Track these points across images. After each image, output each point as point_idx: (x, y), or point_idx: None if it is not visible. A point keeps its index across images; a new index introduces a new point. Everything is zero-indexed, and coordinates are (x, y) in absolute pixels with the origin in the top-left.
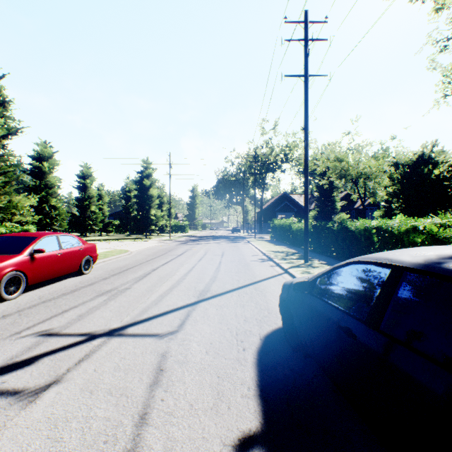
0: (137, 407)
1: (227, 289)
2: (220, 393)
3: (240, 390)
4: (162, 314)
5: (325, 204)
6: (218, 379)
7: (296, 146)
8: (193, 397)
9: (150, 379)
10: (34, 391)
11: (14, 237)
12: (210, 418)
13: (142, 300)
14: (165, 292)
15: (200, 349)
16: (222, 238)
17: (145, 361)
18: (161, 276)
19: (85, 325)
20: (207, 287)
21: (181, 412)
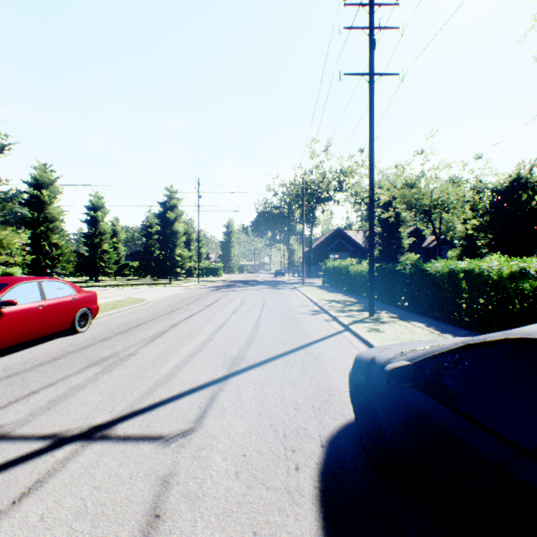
0: None
1: (269, 356)
2: None
3: None
4: (174, 398)
5: (390, 242)
6: None
7: (353, 172)
8: None
9: None
10: None
11: None
12: None
13: (149, 373)
14: (183, 361)
15: (226, 467)
16: (262, 283)
17: (132, 495)
18: (181, 335)
19: (55, 419)
20: (243, 351)
21: None
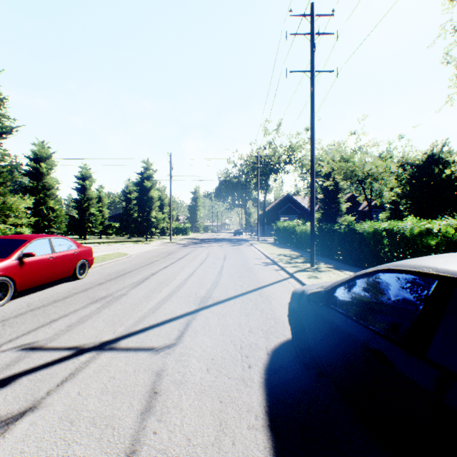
0: (124, 443)
1: (229, 296)
2: (223, 424)
3: (246, 419)
4: (159, 324)
5: (330, 206)
6: (221, 405)
7: (300, 147)
8: (191, 429)
9: (141, 405)
10: (5, 421)
11: (2, 240)
12: None
13: (138, 308)
14: (164, 299)
15: (200, 366)
16: (224, 241)
17: (137, 381)
18: (160, 281)
19: (74, 338)
20: (209, 293)
21: (176, 450)
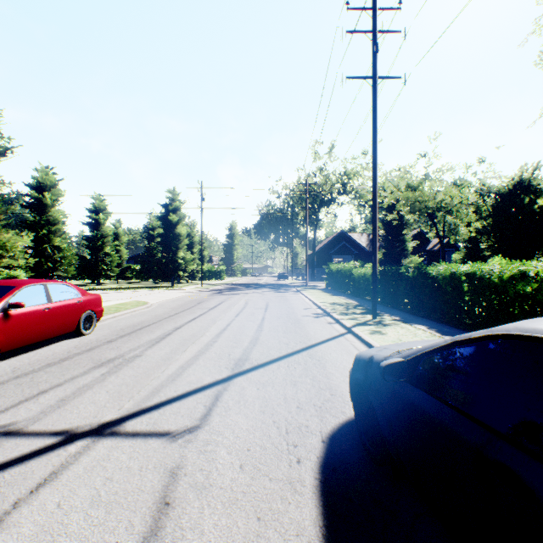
0: None
1: (272, 357)
2: None
3: None
4: (180, 397)
5: (393, 244)
6: (258, 524)
7: (357, 174)
8: None
9: (145, 525)
10: None
11: None
12: None
13: (154, 374)
14: (188, 362)
15: (231, 460)
16: (265, 286)
17: (142, 485)
18: (185, 338)
19: (65, 417)
20: (246, 353)
21: None
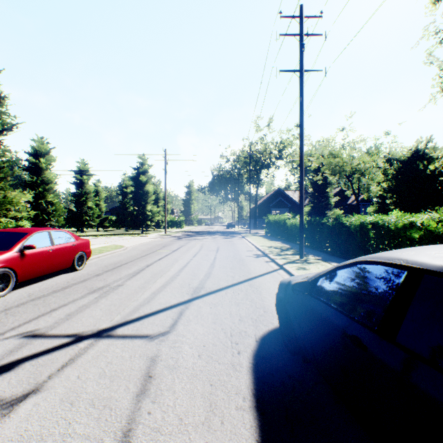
0: (121, 422)
1: (221, 286)
2: (213, 405)
3: (235, 400)
4: (154, 313)
5: (319, 200)
6: (211, 388)
7: (291, 143)
8: (183, 410)
9: (137, 388)
10: (10, 402)
11: (4, 233)
12: (201, 435)
13: (134, 298)
14: (158, 289)
15: (192, 352)
16: (217, 233)
17: (133, 366)
18: (155, 272)
19: (73, 326)
20: (202, 283)
21: (169, 428)
